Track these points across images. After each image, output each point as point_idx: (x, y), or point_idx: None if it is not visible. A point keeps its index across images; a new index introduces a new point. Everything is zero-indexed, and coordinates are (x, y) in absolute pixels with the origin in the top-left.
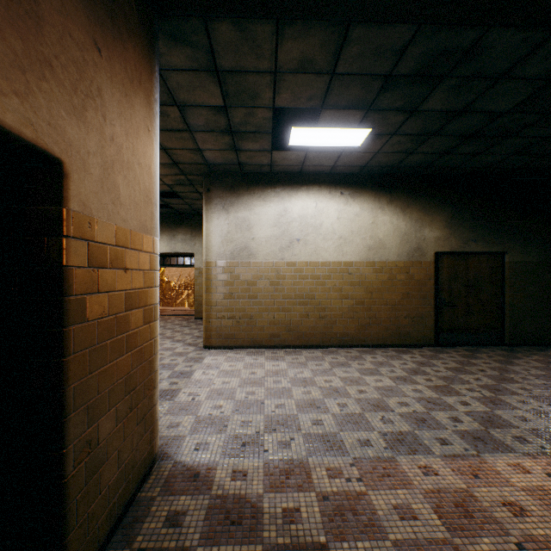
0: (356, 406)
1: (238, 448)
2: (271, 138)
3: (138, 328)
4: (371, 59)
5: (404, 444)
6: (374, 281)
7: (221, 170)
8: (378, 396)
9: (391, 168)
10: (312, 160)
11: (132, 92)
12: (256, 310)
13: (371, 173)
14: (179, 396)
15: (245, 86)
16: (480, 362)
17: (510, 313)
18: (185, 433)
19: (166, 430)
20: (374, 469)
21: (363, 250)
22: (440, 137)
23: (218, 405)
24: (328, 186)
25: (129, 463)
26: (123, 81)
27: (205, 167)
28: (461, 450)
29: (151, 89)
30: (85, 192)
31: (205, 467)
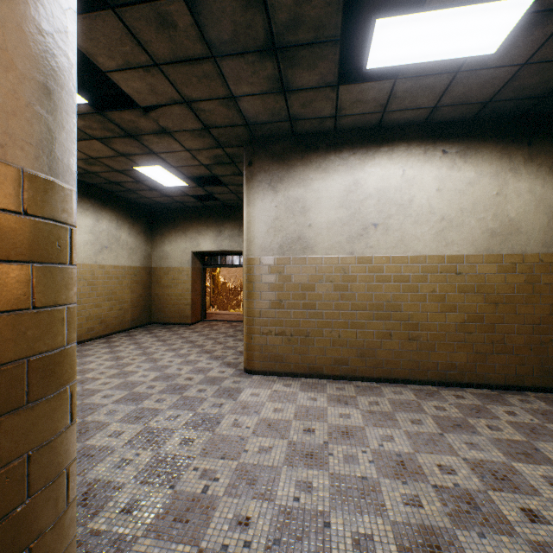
0: None
1: None
2: (338, 54)
3: None
4: None
5: None
6: (501, 286)
7: (266, 135)
8: None
9: (536, 100)
10: (400, 99)
11: None
12: (313, 324)
13: (495, 116)
14: (185, 477)
15: None
16: None
17: None
18: None
19: None
20: None
21: (481, 238)
22: None
23: (242, 518)
24: (422, 143)
25: None
26: None
27: (244, 131)
28: None
29: None
30: None
31: None
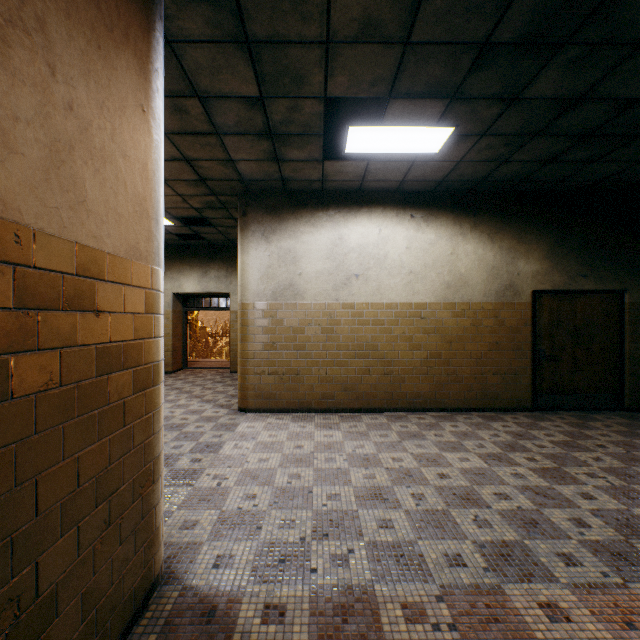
0: (438, 499)
1: (274, 565)
2: (322, 142)
3: (122, 399)
4: (461, 18)
5: (511, 563)
6: (454, 328)
7: (260, 189)
8: (466, 483)
9: (476, 183)
10: (374, 173)
11: (110, 46)
12: (303, 364)
13: (450, 190)
14: (201, 479)
15: (287, 65)
16: (596, 433)
17: (630, 369)
18: (203, 538)
19: (178, 532)
20: (473, 608)
21: (440, 289)
22: (545, 138)
23: (250, 495)
24: (395, 207)
25: (105, 605)
26: (93, 23)
27: (240, 184)
28: (598, 576)
29: (147, 53)
30: (7, 182)
31: (225, 597)
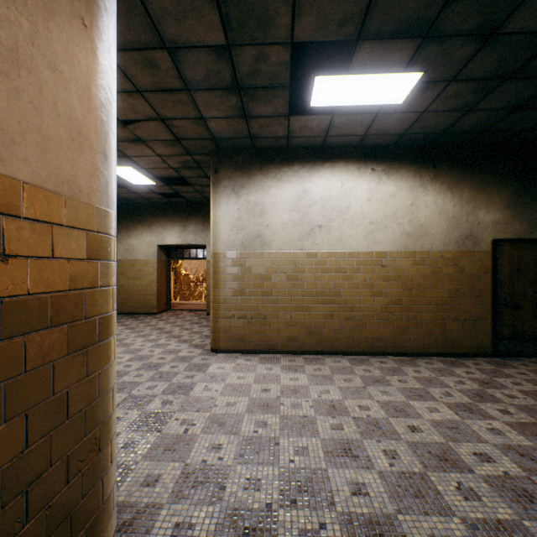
0: (413, 458)
1: None
2: (288, 95)
3: (49, 363)
4: None
5: None
6: (414, 276)
7: (230, 147)
8: (440, 439)
9: (437, 135)
10: (338, 128)
11: None
12: (270, 309)
13: (410, 144)
14: (169, 425)
15: (253, 5)
16: None
17: None
18: (163, 499)
19: (138, 489)
20: None
21: (400, 238)
22: (517, 81)
23: (216, 445)
24: (356, 161)
25: None
26: None
27: (211, 143)
28: None
29: None
30: None
31: None
